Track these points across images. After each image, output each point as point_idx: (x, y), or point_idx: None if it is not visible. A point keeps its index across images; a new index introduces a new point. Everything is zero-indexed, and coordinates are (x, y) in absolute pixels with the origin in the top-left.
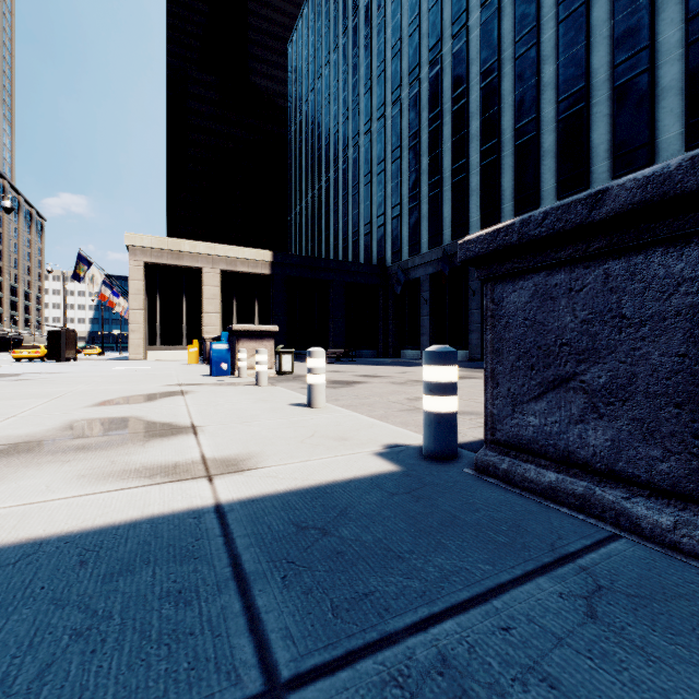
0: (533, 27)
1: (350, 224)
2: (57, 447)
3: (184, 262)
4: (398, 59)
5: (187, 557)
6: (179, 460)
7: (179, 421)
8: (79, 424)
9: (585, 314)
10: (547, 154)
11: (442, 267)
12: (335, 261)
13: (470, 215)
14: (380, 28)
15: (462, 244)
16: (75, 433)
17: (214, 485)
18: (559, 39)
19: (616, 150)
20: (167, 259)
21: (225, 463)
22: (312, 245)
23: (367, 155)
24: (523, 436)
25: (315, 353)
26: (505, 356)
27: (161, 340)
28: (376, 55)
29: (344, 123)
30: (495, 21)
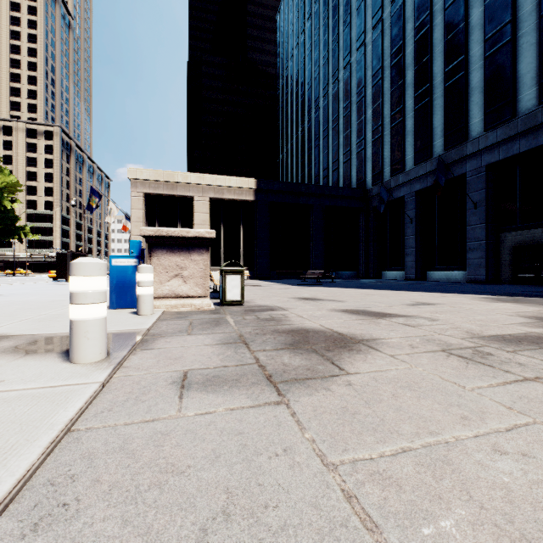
0: None
1: (329, 155)
2: None
3: (177, 192)
4: None
5: None
6: None
7: None
8: None
9: None
10: None
11: (437, 176)
12: (316, 186)
13: (469, 118)
14: None
15: None
16: None
17: None
18: None
19: None
20: (163, 189)
21: None
22: (296, 180)
23: (346, 87)
24: None
25: None
26: None
27: None
28: None
29: (324, 65)
30: None
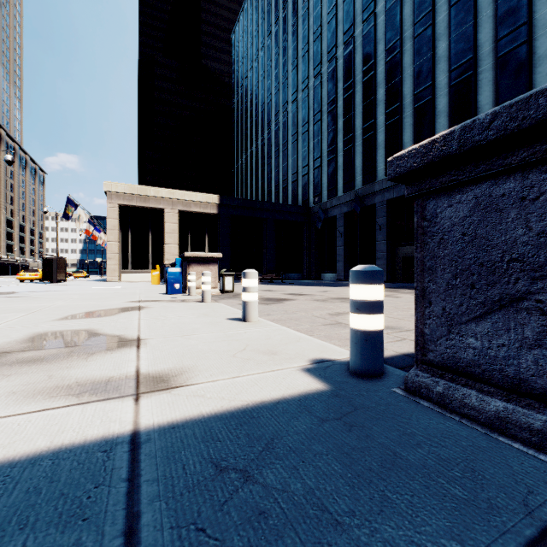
0: (429, 11)
1: (280, 174)
2: (7, 359)
3: (149, 204)
4: (318, 41)
5: (75, 517)
6: (114, 375)
7: (128, 333)
8: (39, 336)
9: (544, 224)
10: (441, 114)
11: (355, 206)
12: (269, 203)
13: (377, 165)
14: (304, 18)
15: (392, 160)
16: (32, 345)
17: (138, 406)
18: (451, 20)
19: None
20: (136, 202)
21: (156, 379)
22: (251, 191)
23: (294, 119)
24: (461, 358)
25: (249, 274)
26: (438, 274)
27: (131, 265)
28: (301, 39)
29: (276, 94)
30: (397, 7)
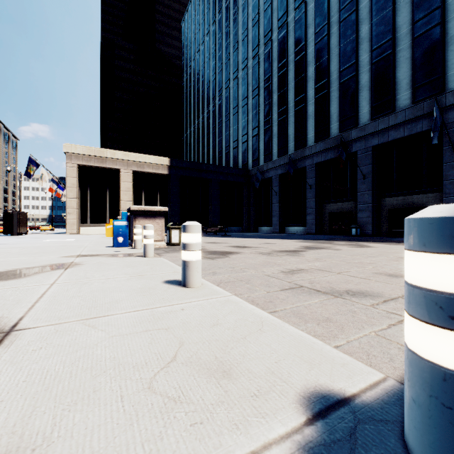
0: None
1: (223, 141)
2: None
3: (106, 165)
4: (256, 27)
5: None
6: None
7: (7, 315)
8: None
9: None
10: (364, 88)
11: (289, 168)
12: (213, 165)
13: (307, 133)
14: (244, 7)
15: None
16: None
17: None
18: (373, 6)
19: (415, 82)
20: (94, 162)
21: None
22: (198, 156)
23: (235, 94)
24: None
25: (189, 227)
26: None
27: (90, 220)
28: (241, 25)
29: (219, 73)
30: None
